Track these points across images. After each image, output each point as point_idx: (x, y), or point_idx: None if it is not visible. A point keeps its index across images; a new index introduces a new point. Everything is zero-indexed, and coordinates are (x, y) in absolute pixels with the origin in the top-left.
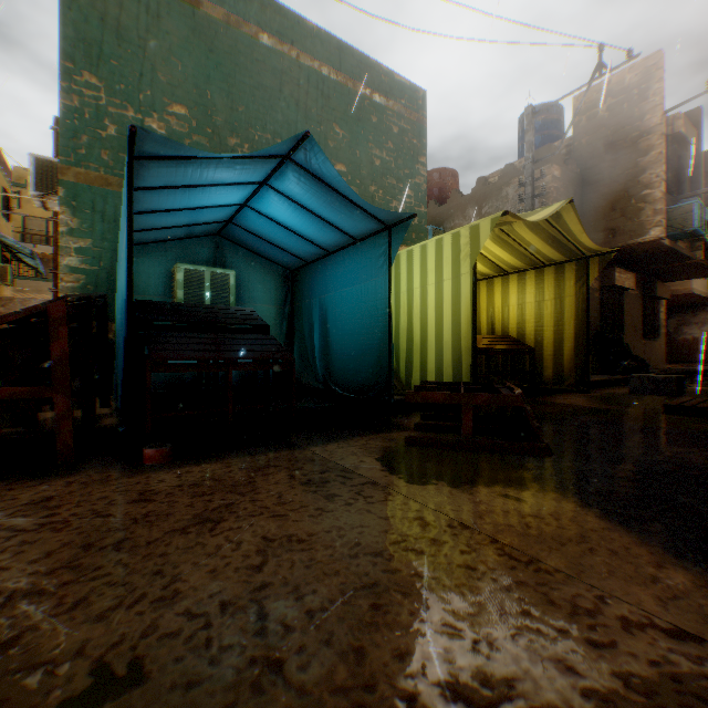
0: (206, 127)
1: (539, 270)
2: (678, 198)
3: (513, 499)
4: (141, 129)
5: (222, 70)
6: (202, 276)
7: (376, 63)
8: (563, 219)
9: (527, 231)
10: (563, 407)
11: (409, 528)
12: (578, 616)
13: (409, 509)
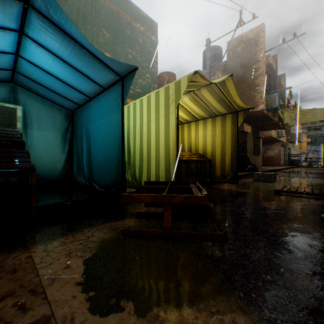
0: None
1: (213, 118)
2: (270, 93)
3: None
4: None
5: None
6: None
7: (129, 1)
8: (227, 87)
9: (208, 94)
10: (226, 192)
11: None
12: None
13: None
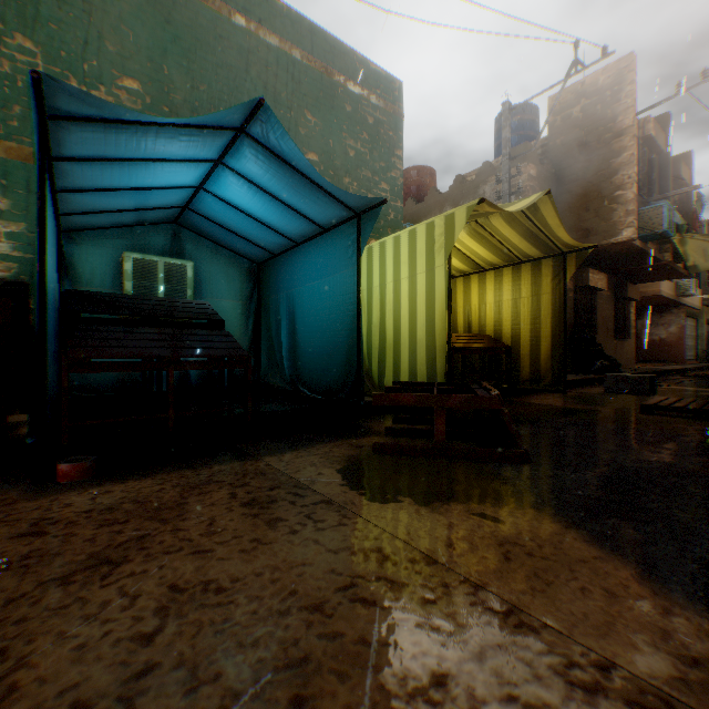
0: (162, 105)
1: (516, 267)
2: (649, 200)
3: (490, 519)
4: (48, 78)
5: (181, 44)
6: (156, 266)
7: (350, 50)
8: (541, 212)
9: (504, 225)
10: (540, 408)
11: (363, 564)
12: (575, 705)
13: (366, 537)
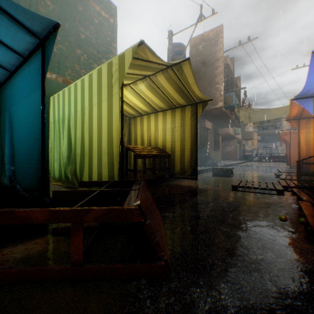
0: None
1: (173, 110)
2: (228, 92)
3: None
4: None
5: None
6: None
7: None
8: (185, 73)
9: (165, 81)
10: (185, 189)
11: None
12: None
13: None
